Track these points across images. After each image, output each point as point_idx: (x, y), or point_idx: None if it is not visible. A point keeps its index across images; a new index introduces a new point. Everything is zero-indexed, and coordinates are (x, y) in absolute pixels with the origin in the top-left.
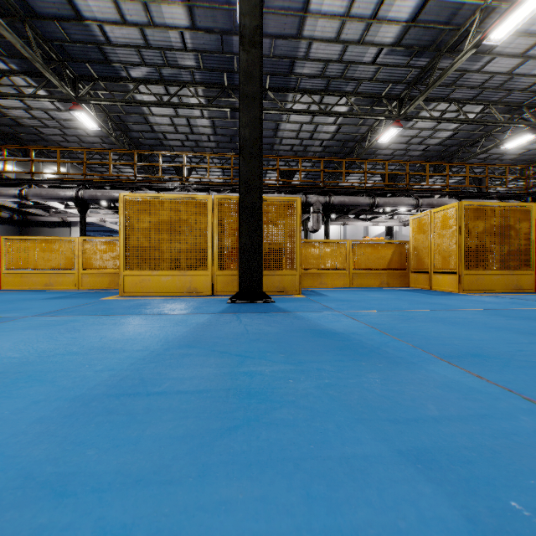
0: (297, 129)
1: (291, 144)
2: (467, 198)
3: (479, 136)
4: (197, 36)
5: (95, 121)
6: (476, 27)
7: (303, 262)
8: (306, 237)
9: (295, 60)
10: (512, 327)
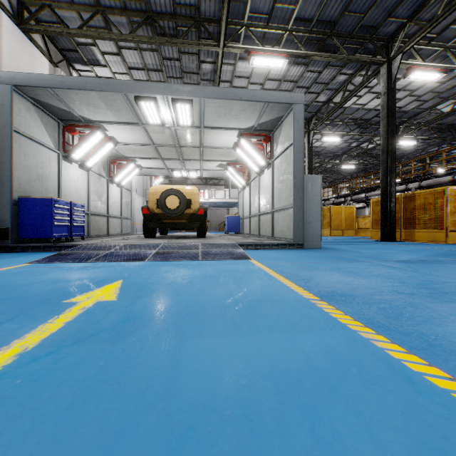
0: None
1: None
2: None
3: None
4: (353, 132)
5: (352, 165)
6: (450, 57)
7: (360, 225)
8: None
9: (397, 111)
10: None
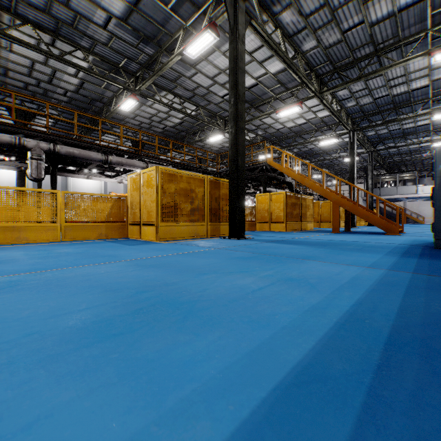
0: (29, 65)
1: (23, 81)
2: (186, 170)
3: (197, 129)
4: None
5: None
6: (182, 40)
7: None
8: (40, 187)
9: None
10: (115, 282)
